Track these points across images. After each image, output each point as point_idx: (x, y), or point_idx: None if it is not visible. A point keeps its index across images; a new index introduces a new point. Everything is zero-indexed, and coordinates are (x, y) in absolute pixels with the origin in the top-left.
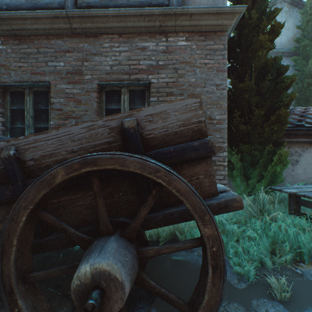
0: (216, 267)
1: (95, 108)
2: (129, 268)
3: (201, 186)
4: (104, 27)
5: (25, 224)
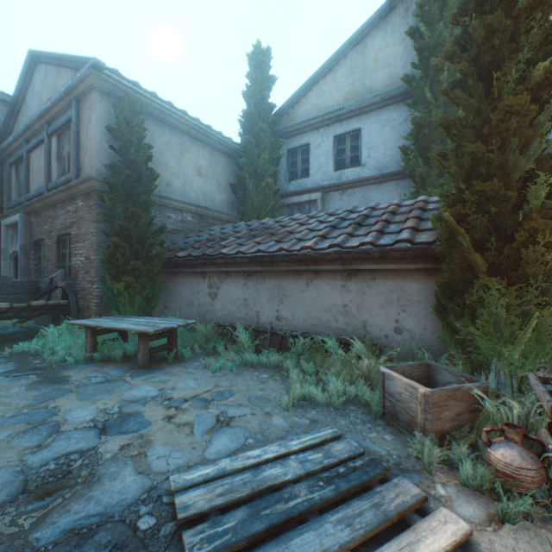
0: None
1: (56, 254)
2: None
3: None
4: (55, 201)
5: None
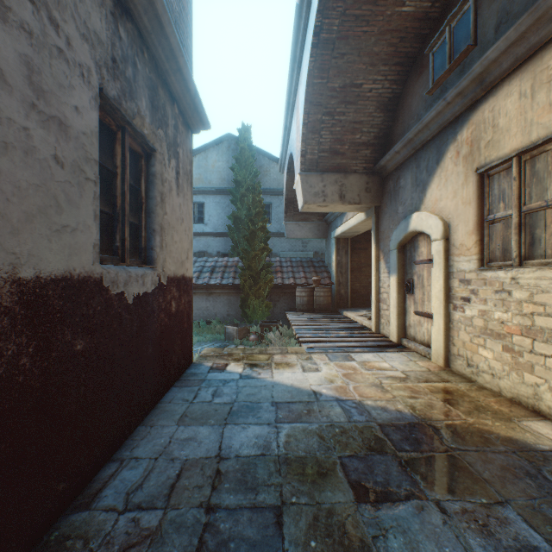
0: None
1: None
2: None
3: None
4: None
5: None
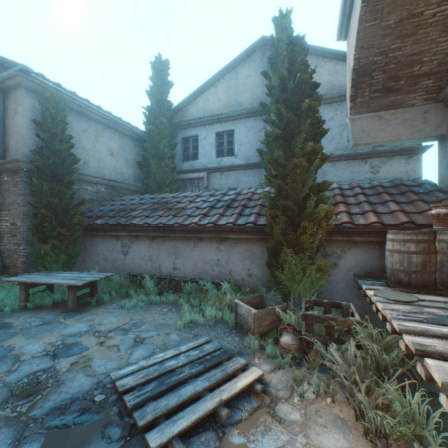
0: None
1: None
2: None
3: None
4: None
5: None
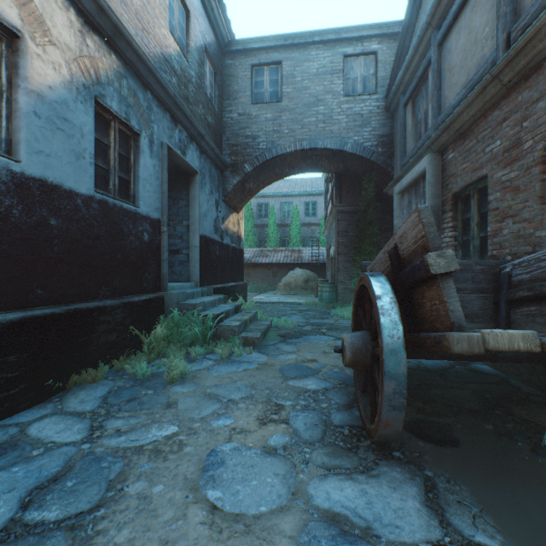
0: (381, 376)
1: (536, 193)
2: (354, 347)
3: (439, 315)
4: (543, 45)
5: (355, 314)
